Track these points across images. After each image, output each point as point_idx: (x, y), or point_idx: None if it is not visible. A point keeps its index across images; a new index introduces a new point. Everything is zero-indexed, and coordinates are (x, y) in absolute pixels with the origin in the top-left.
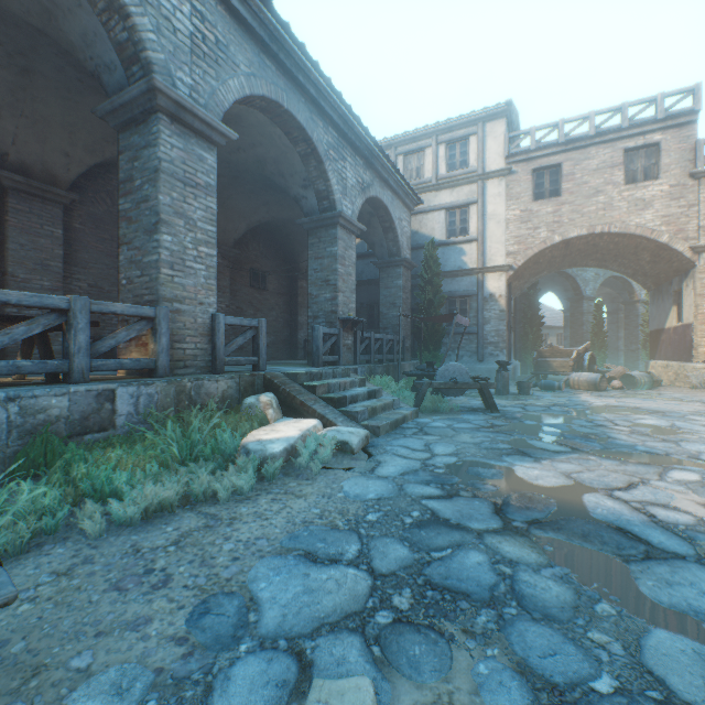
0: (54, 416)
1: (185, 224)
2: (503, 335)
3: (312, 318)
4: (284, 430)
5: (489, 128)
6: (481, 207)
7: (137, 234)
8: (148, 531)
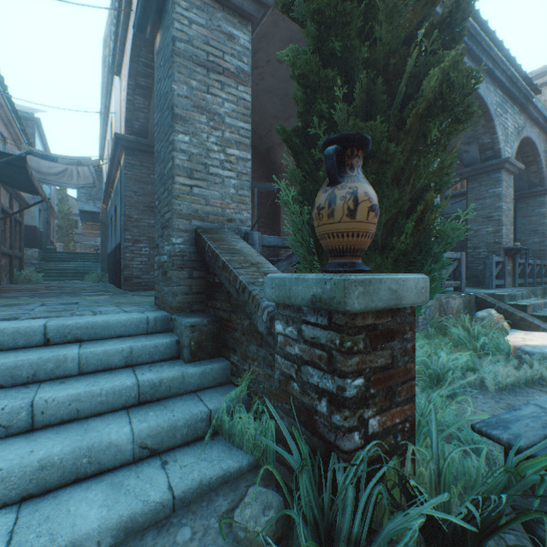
0: None
1: None
2: None
3: (471, 249)
4: (534, 339)
5: None
6: None
7: None
8: (522, 396)
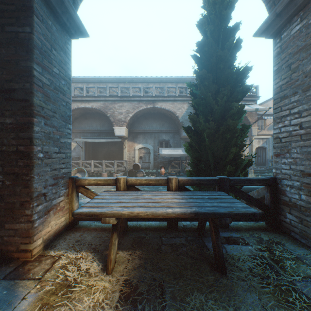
0: None
1: None
2: None
3: None
4: None
5: None
6: None
7: (55, 114)
8: None
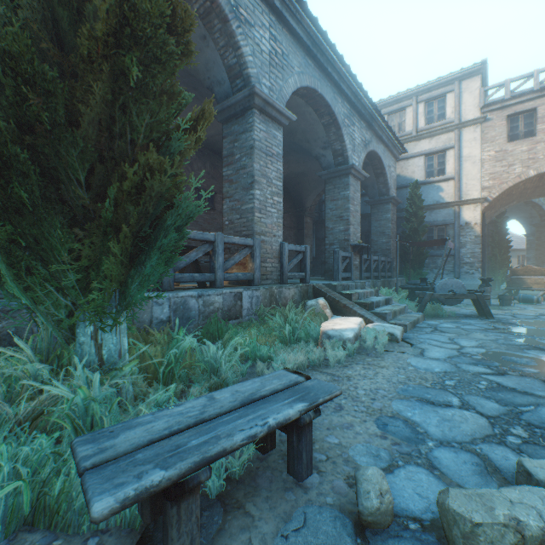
0: (216, 308)
1: (266, 182)
2: (478, 256)
3: (328, 245)
4: (344, 323)
5: (465, 85)
6: (458, 151)
7: (236, 190)
8: None
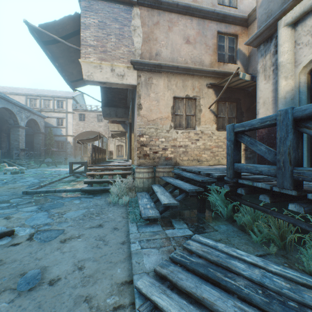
0: None
1: None
2: (72, 152)
3: (12, 148)
4: (11, 167)
5: (69, 100)
6: (67, 120)
7: None
8: None
